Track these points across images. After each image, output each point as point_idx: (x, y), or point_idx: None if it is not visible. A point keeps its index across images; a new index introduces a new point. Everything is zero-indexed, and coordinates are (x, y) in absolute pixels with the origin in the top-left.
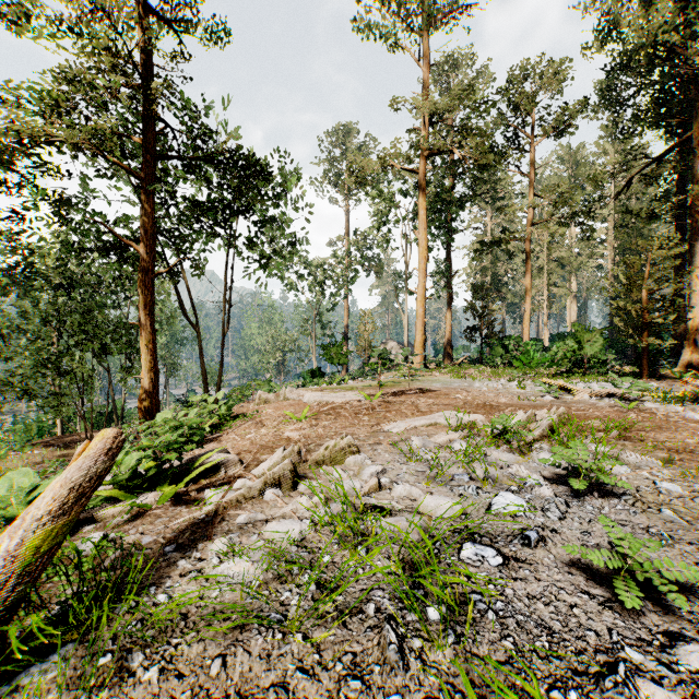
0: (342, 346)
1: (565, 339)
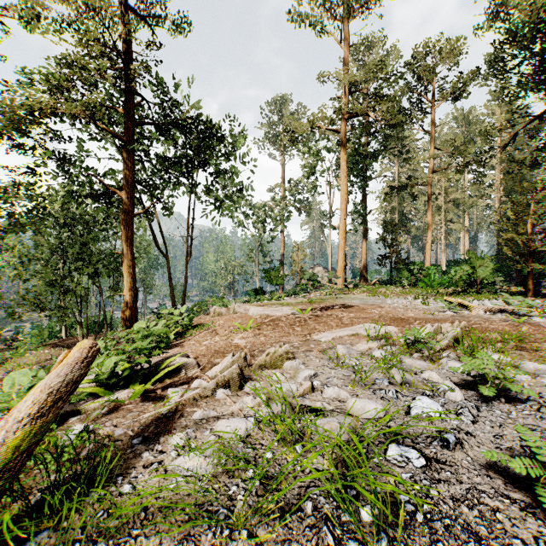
0: (279, 270)
1: (459, 264)
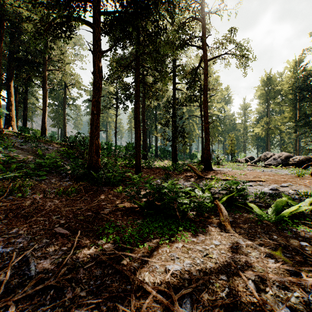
0: None
1: None
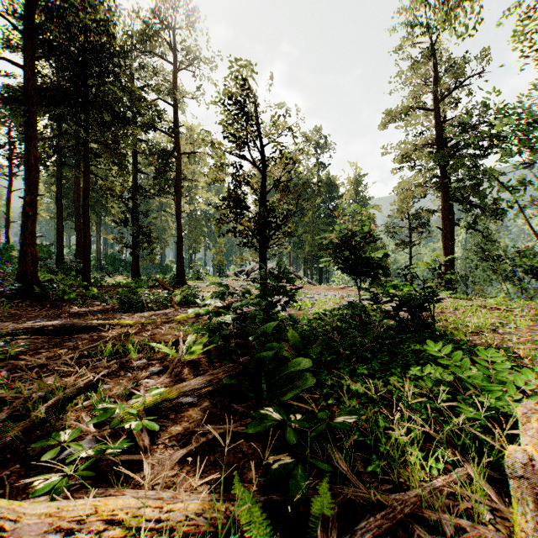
0: None
1: None
